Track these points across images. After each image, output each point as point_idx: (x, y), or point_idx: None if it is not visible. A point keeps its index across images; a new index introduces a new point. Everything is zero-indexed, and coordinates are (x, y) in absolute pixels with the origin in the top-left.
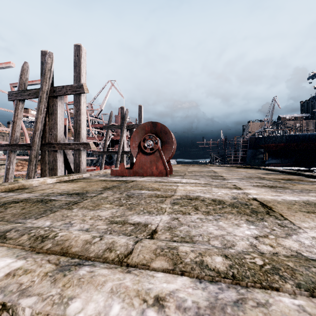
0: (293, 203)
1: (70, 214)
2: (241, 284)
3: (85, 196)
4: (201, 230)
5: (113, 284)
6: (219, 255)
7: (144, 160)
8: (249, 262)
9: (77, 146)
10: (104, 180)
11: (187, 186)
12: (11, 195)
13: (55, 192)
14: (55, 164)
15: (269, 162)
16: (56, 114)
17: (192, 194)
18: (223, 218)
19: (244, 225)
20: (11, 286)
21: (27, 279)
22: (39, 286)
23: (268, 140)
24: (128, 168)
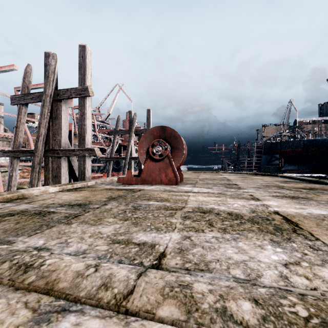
0: (321, 218)
1: (68, 230)
2: None
3: (87, 207)
4: (218, 254)
5: None
6: (246, 299)
7: (153, 167)
8: (289, 313)
9: (81, 153)
10: (110, 189)
11: (199, 196)
12: (8, 206)
13: (55, 202)
14: (59, 171)
15: (286, 168)
16: (60, 119)
17: (205, 206)
18: (243, 237)
19: (268, 247)
20: None
21: None
22: None
23: (285, 145)
24: (136, 176)
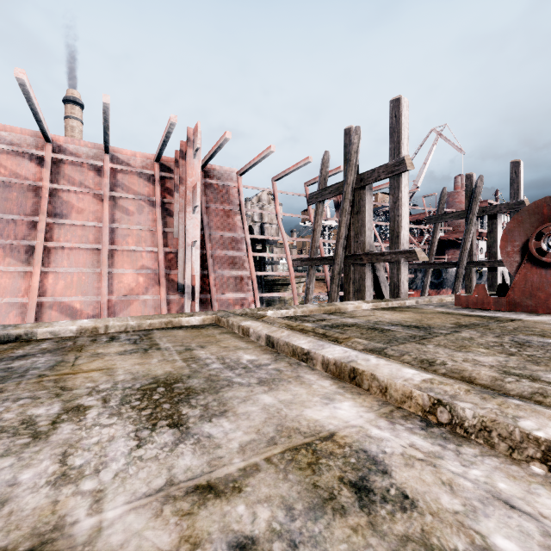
0: None
1: (427, 349)
2: None
3: (431, 331)
4: None
5: None
6: None
7: (539, 280)
8: None
9: (394, 257)
10: (448, 313)
11: None
12: (335, 318)
13: (381, 321)
14: (362, 283)
15: None
16: (363, 212)
17: None
18: None
19: None
20: (436, 390)
21: (449, 389)
22: (467, 397)
23: None
24: (491, 295)
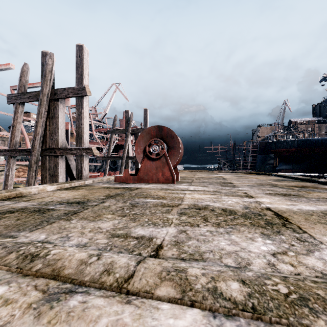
0: (310, 213)
1: (68, 225)
2: (263, 318)
3: (86, 205)
4: (212, 246)
5: (109, 321)
6: (235, 280)
7: (150, 166)
8: (271, 290)
9: (79, 152)
10: (108, 188)
11: (195, 194)
12: (7, 204)
13: (54, 200)
14: (56, 170)
15: (280, 167)
16: (57, 118)
17: (201, 203)
18: (236, 231)
19: (259, 239)
20: None
21: (6, 312)
22: (20, 322)
23: (279, 145)
24: (133, 174)
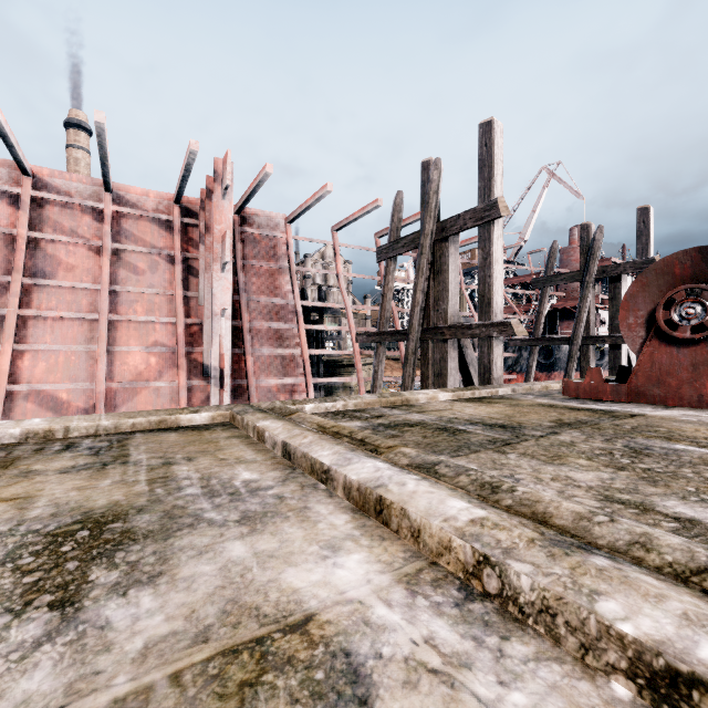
0: None
1: (506, 461)
2: None
3: (520, 433)
4: None
5: (687, 608)
6: None
7: (670, 361)
8: None
9: (485, 331)
10: (551, 406)
11: None
12: (398, 414)
13: (458, 417)
14: (444, 365)
15: None
16: (446, 272)
17: None
18: None
19: None
20: (485, 538)
21: (504, 537)
22: (528, 553)
23: None
24: (610, 381)
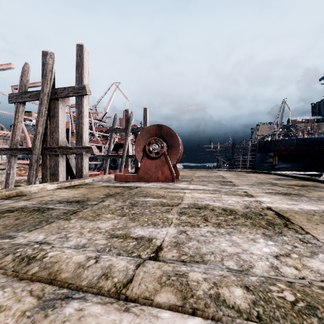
0: (312, 213)
1: (67, 225)
2: None
3: (86, 204)
4: (213, 247)
5: None
6: (238, 286)
7: (149, 165)
8: (277, 297)
9: (79, 151)
10: (107, 186)
11: (195, 193)
12: (7, 203)
13: (54, 199)
14: (57, 169)
15: (279, 166)
16: (58, 117)
17: (201, 202)
18: (237, 231)
19: (261, 240)
20: None
21: None
22: None
23: (278, 143)
24: (133, 173)
